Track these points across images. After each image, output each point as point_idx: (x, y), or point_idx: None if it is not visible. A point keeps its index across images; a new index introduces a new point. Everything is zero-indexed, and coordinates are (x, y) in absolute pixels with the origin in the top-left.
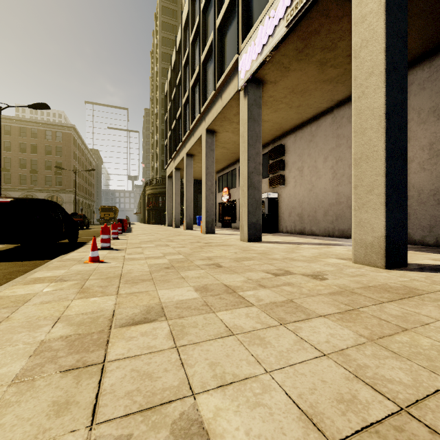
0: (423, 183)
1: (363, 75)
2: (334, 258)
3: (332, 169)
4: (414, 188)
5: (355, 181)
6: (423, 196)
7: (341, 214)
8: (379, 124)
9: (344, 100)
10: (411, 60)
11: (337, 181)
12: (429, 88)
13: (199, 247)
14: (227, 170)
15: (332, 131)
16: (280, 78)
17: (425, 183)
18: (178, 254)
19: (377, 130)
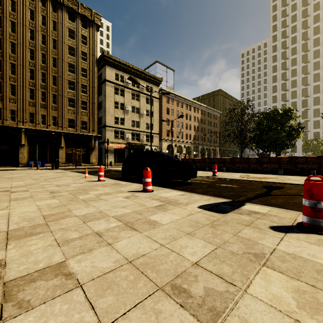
0: None
1: None
2: None
3: None
4: None
5: None
6: None
7: None
8: None
9: None
10: None
11: None
12: None
13: (29, 185)
14: None
15: None
16: None
17: None
18: (50, 181)
19: None
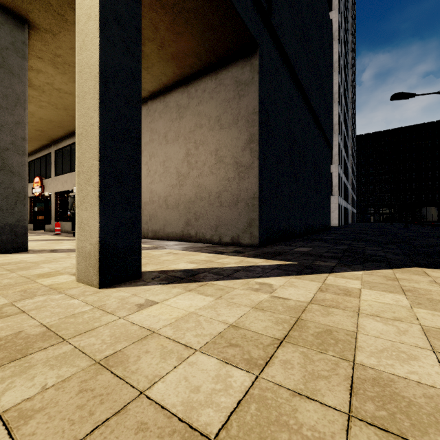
0: (212, 185)
1: (84, 17)
2: (68, 275)
3: (147, 165)
4: (206, 189)
5: (78, 166)
6: (212, 198)
7: (154, 213)
8: (95, 87)
9: (156, 93)
10: (203, 67)
11: (151, 179)
12: (215, 98)
13: None
14: (40, 153)
15: (147, 124)
16: (57, 28)
17: (213, 186)
18: None
19: (93, 95)
